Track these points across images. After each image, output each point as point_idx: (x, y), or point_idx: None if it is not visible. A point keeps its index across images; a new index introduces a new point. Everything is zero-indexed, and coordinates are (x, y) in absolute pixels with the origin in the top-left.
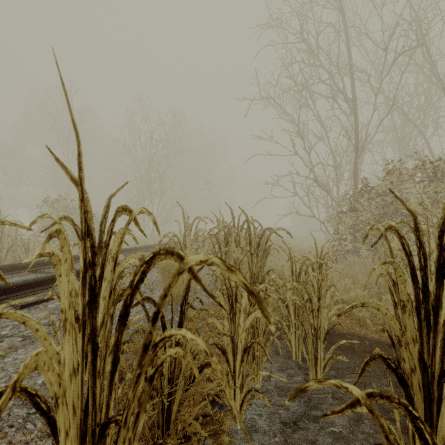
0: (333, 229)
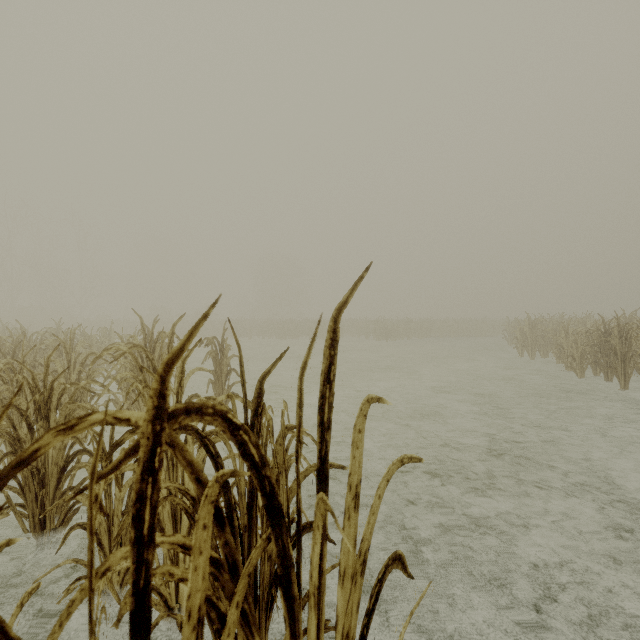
0: None
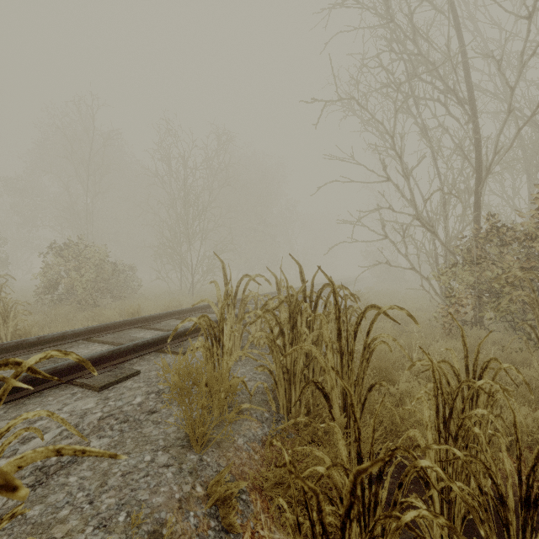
0: (438, 286)
